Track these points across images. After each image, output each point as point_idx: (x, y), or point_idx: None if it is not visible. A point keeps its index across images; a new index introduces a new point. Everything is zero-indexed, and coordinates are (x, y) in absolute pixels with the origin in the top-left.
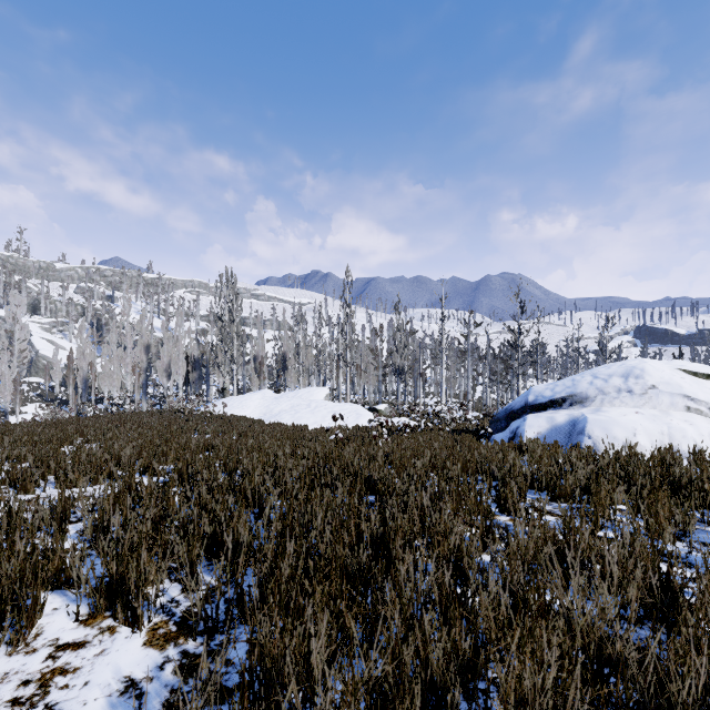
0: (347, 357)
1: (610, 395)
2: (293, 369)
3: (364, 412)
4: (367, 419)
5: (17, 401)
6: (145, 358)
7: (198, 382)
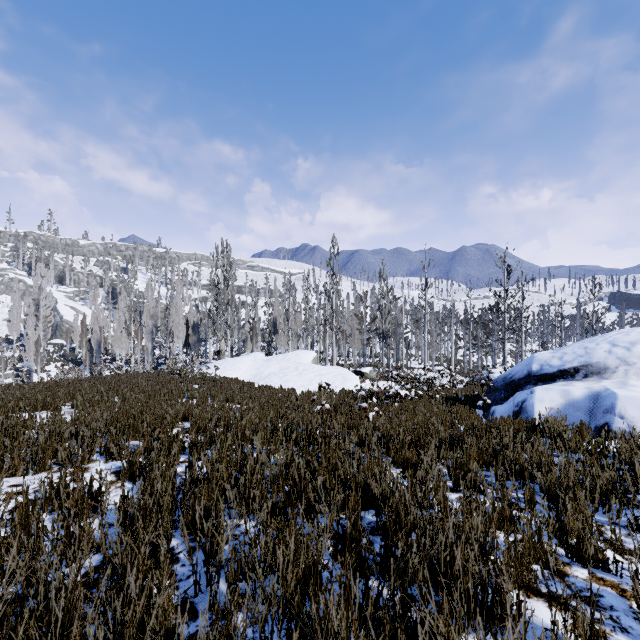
0: (333, 322)
1: (636, 366)
2: (283, 333)
3: (350, 375)
4: (353, 383)
5: (38, 361)
6: (151, 323)
7: (196, 344)
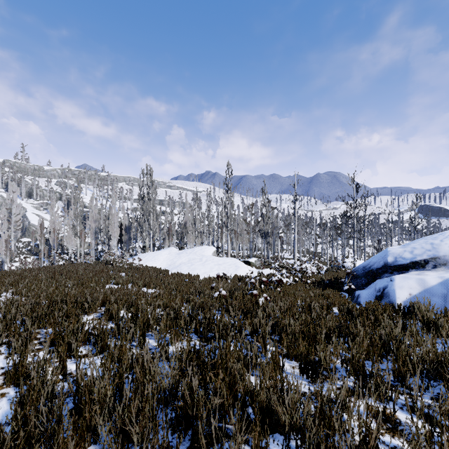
0: (228, 225)
1: None
2: (191, 233)
3: (241, 264)
4: (243, 270)
5: (7, 254)
6: (94, 226)
7: (128, 242)
